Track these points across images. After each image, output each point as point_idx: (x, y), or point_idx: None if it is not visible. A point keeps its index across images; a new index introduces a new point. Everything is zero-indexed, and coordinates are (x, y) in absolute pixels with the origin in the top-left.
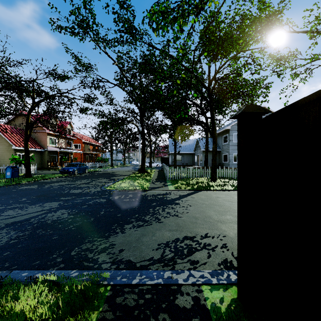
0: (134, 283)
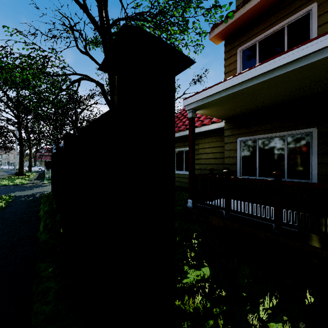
0: (22, 196)
